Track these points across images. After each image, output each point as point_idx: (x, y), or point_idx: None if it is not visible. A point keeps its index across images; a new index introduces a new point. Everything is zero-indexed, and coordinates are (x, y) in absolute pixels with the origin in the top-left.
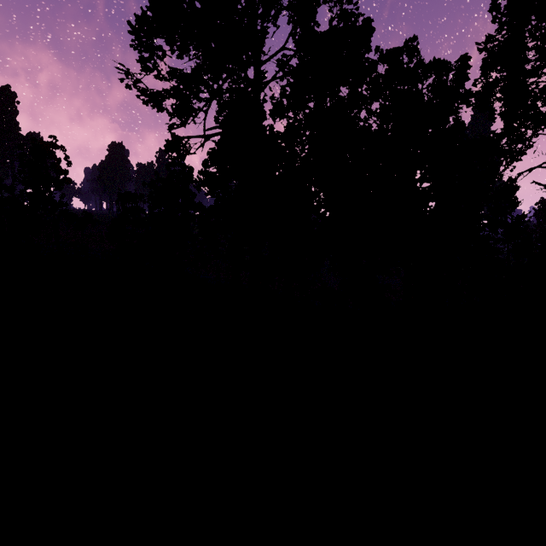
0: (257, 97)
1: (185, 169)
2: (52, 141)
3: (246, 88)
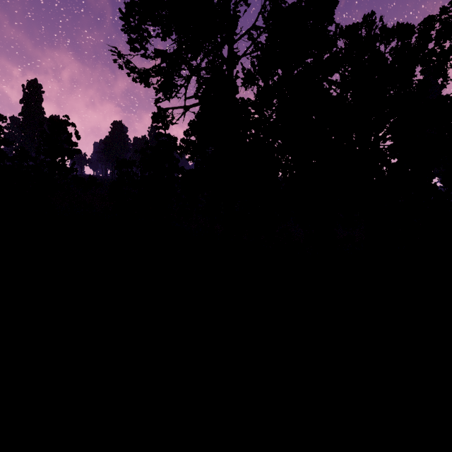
0: (230, 71)
1: (170, 139)
2: (65, 119)
3: (220, 65)
